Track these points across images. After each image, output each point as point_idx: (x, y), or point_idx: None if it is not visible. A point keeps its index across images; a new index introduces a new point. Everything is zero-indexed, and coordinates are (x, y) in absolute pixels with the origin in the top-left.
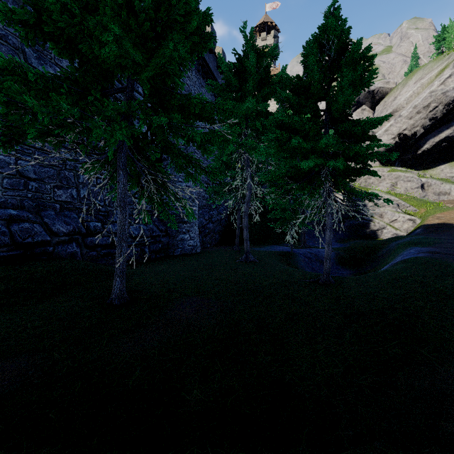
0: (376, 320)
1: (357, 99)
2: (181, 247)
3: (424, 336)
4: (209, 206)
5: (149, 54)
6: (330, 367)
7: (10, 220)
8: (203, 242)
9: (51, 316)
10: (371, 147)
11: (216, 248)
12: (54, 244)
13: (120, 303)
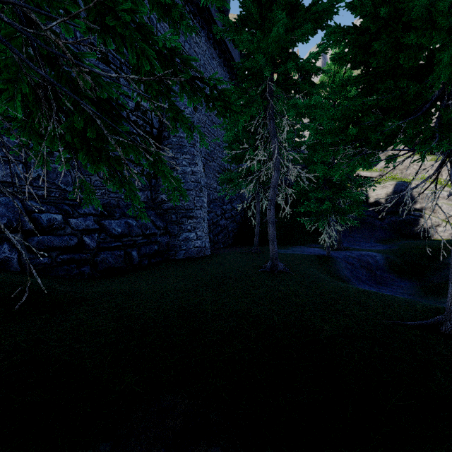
0: None
1: None
2: (185, 248)
3: None
4: (222, 199)
5: None
6: None
7: None
8: (215, 242)
9: None
10: None
11: (229, 250)
12: None
13: None
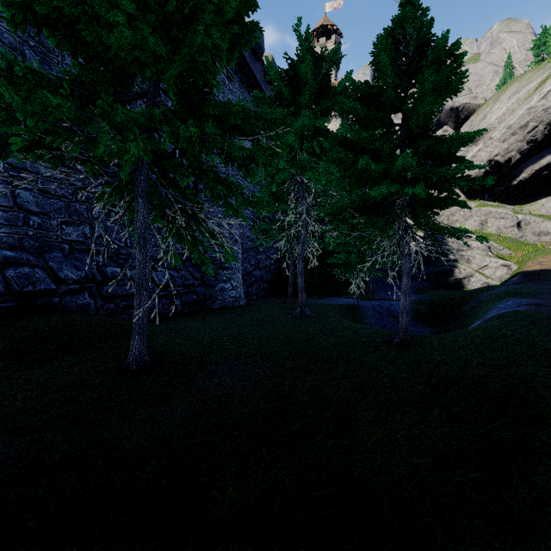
0: (471, 391)
1: (437, 118)
2: (221, 298)
3: (540, 414)
4: (256, 248)
5: (174, 45)
6: (414, 455)
7: (6, 264)
8: (249, 293)
9: (49, 384)
10: (461, 170)
11: (263, 300)
12: (62, 294)
13: (139, 368)
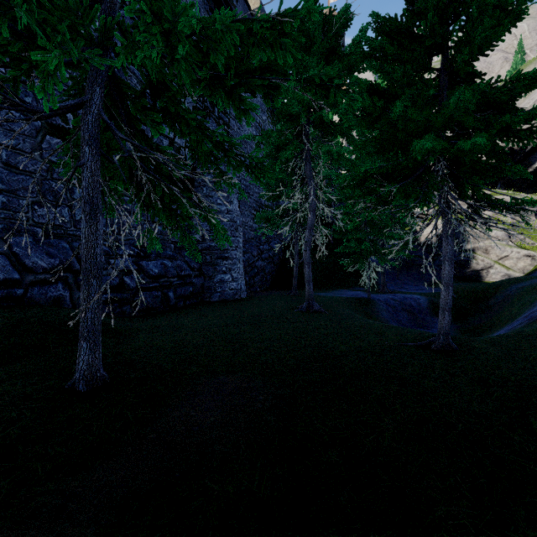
0: None
1: None
2: (220, 291)
3: None
4: (258, 239)
5: None
6: None
7: None
8: (251, 285)
9: None
10: (536, 114)
11: (266, 293)
12: (28, 284)
13: (87, 388)
